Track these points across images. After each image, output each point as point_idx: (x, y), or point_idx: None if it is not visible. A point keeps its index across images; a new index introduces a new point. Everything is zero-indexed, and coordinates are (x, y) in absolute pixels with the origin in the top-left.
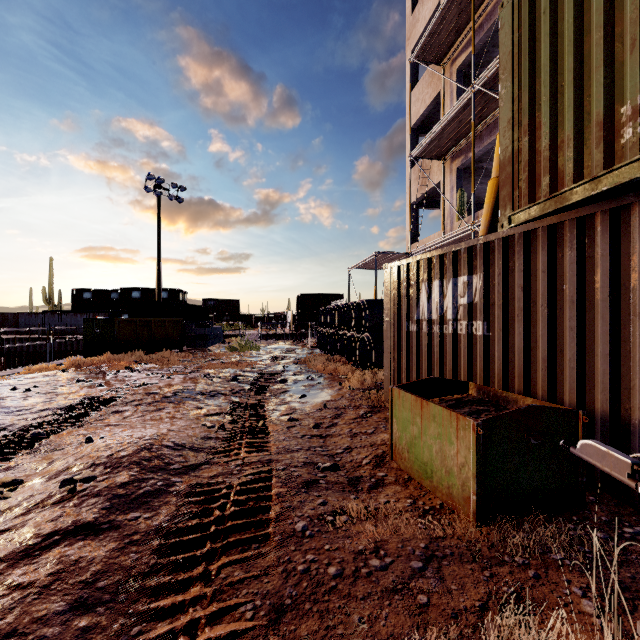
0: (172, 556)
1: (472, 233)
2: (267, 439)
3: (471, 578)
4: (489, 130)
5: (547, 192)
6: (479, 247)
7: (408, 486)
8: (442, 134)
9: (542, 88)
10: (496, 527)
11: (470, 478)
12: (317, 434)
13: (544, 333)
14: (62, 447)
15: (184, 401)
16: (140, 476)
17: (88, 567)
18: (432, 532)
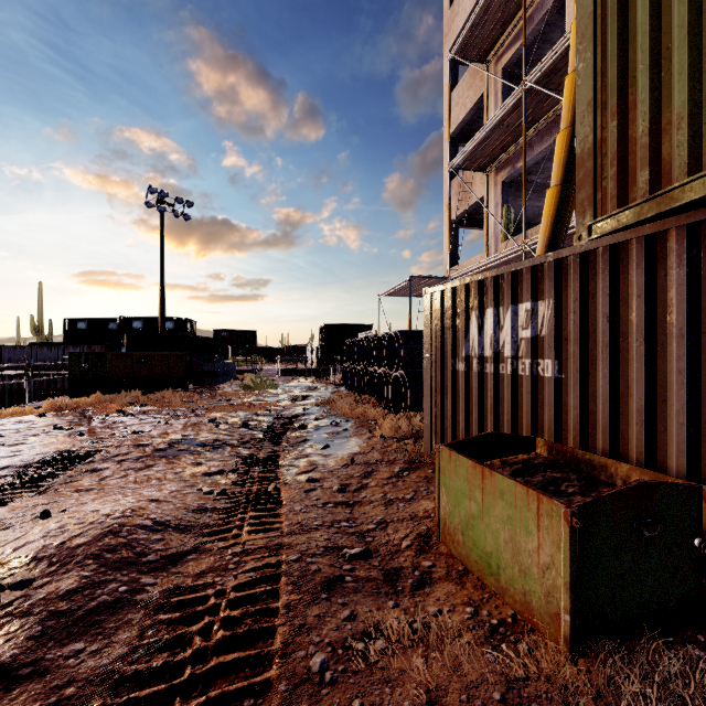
0: None
1: (523, 254)
2: (278, 510)
3: None
4: (540, 137)
5: (646, 191)
6: (548, 266)
7: (465, 583)
8: (486, 141)
9: (638, 55)
10: (599, 660)
11: (560, 587)
12: (342, 501)
13: (640, 377)
14: (8, 525)
15: (180, 455)
16: (96, 577)
17: None
18: (508, 670)
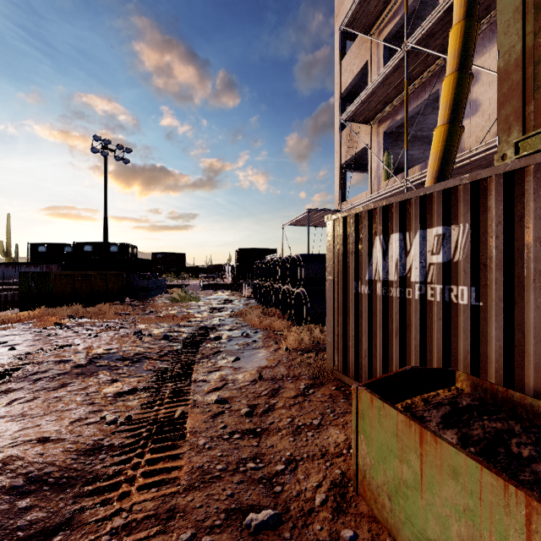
0: None
1: (405, 189)
2: (181, 446)
3: None
4: (416, 94)
5: None
6: (463, 188)
7: None
8: (372, 97)
9: None
10: None
11: None
12: (250, 428)
13: None
14: None
15: (98, 371)
16: None
17: None
18: None
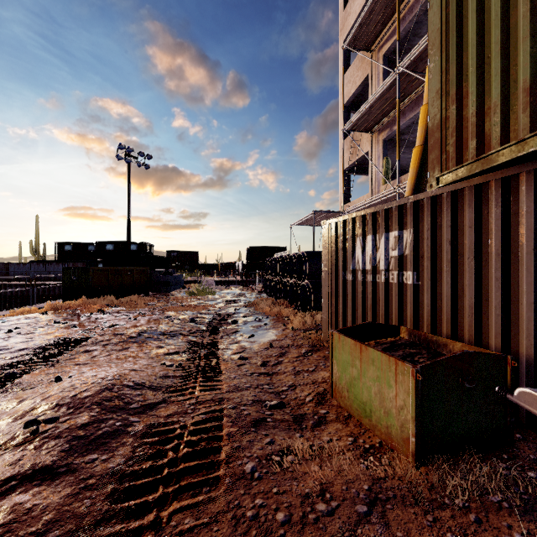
0: (125, 501)
1: (397, 194)
2: (219, 377)
3: (415, 523)
4: (411, 107)
5: (474, 154)
6: (409, 205)
7: (348, 423)
8: (371, 110)
9: (469, 60)
10: (434, 467)
11: (409, 420)
12: (264, 372)
13: (471, 283)
14: (33, 386)
15: (147, 341)
16: (100, 416)
17: (40, 516)
18: (374, 473)
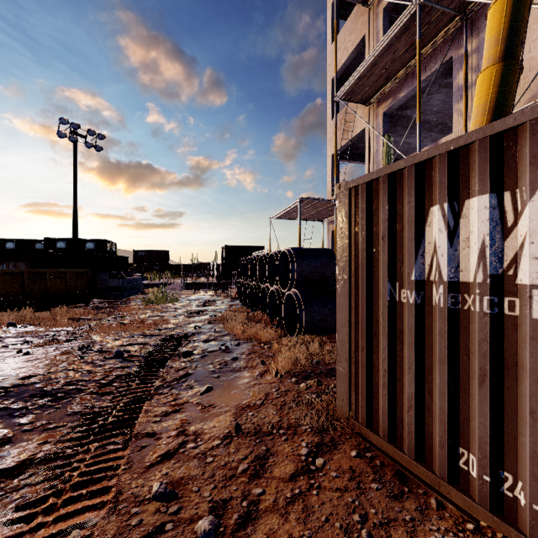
0: None
1: None
2: None
3: None
4: (424, 65)
5: None
6: None
7: None
8: (373, 69)
9: None
10: None
11: None
12: None
13: None
14: None
15: None
16: None
17: None
18: None
